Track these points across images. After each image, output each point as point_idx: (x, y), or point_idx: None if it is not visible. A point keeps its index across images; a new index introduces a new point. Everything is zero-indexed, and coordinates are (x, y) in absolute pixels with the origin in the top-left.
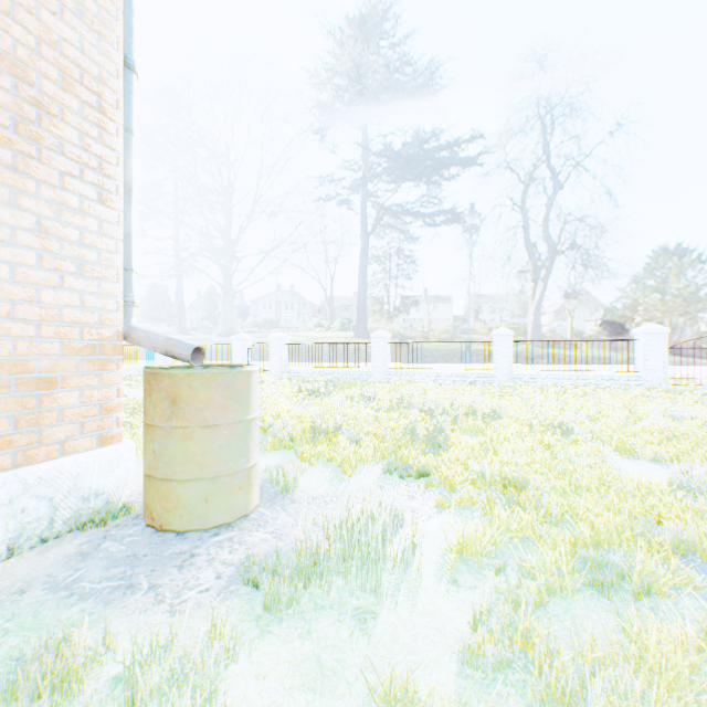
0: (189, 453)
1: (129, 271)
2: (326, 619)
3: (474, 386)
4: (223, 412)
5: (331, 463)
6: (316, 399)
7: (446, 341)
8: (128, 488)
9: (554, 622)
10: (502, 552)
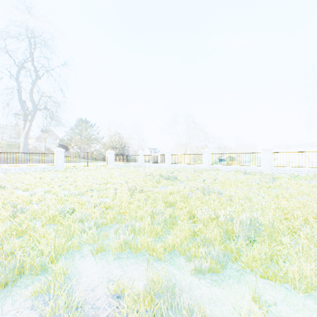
0: None
1: None
2: None
3: None
4: None
5: None
6: None
7: None
8: None
9: None
10: None
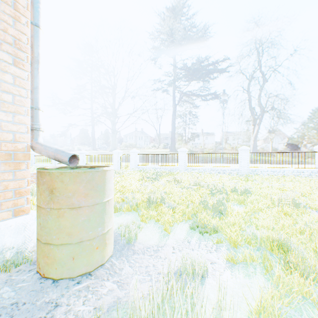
0: (61, 226)
1: (36, 109)
2: None
3: (230, 175)
4: (85, 198)
5: (158, 222)
6: (151, 181)
7: (215, 153)
8: (32, 242)
9: None
10: (292, 317)
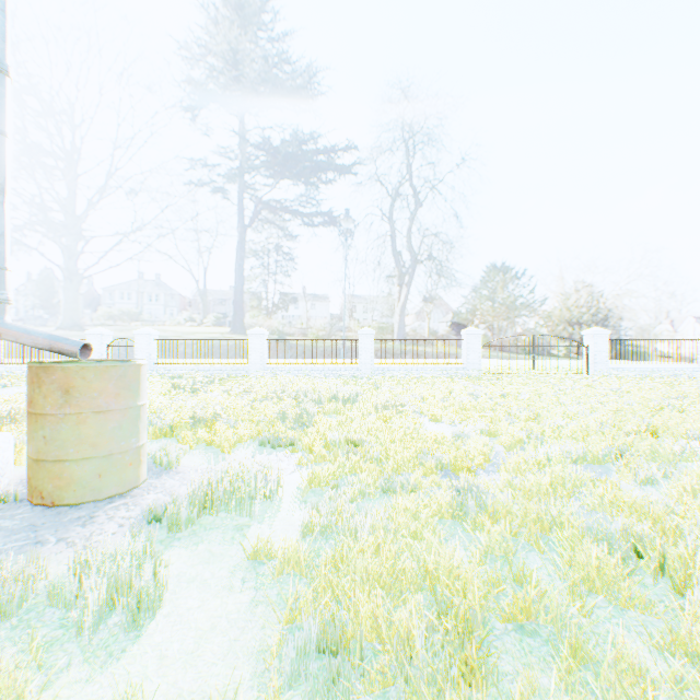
0: (83, 436)
1: (3, 269)
2: (214, 532)
3: (343, 378)
4: (116, 399)
5: (212, 445)
6: (192, 394)
7: (320, 339)
8: (7, 478)
9: (361, 510)
10: (339, 483)
